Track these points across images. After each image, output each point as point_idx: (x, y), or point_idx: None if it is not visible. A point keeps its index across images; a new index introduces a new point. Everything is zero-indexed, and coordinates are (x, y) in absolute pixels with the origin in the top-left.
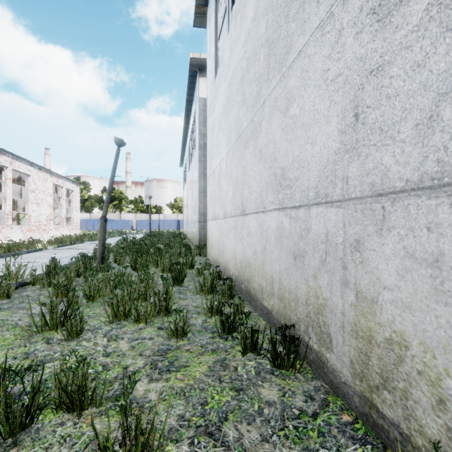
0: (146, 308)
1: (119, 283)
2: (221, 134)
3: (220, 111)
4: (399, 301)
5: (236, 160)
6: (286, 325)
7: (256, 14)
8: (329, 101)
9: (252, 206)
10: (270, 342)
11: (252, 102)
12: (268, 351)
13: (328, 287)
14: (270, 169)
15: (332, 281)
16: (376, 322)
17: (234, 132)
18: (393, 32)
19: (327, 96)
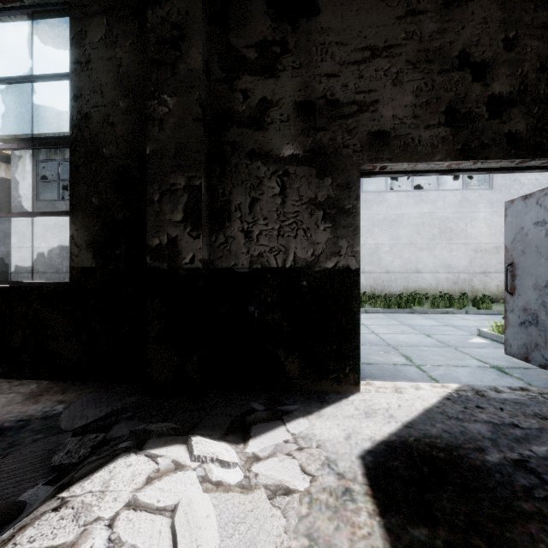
0: None
1: None
2: (51, 235)
3: (50, 224)
4: None
5: None
6: None
7: None
8: None
9: None
10: None
11: None
12: None
13: None
14: None
15: None
16: None
17: None
18: None
19: None
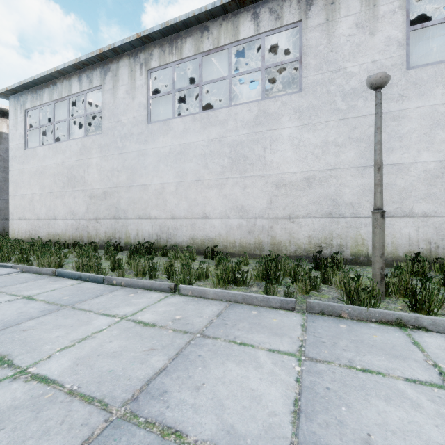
0: (29, 246)
1: (16, 240)
2: (34, 182)
3: (33, 171)
4: (92, 231)
5: (50, 200)
6: (76, 240)
7: (63, 164)
8: (84, 204)
9: (61, 217)
10: (73, 244)
11: (61, 187)
12: (72, 246)
13: (84, 233)
14: (69, 209)
15: (84, 231)
16: (90, 235)
17: (48, 189)
18: (91, 201)
19: (83, 202)
